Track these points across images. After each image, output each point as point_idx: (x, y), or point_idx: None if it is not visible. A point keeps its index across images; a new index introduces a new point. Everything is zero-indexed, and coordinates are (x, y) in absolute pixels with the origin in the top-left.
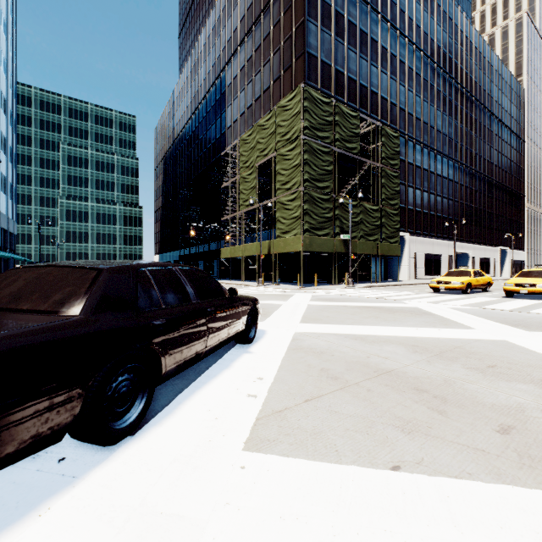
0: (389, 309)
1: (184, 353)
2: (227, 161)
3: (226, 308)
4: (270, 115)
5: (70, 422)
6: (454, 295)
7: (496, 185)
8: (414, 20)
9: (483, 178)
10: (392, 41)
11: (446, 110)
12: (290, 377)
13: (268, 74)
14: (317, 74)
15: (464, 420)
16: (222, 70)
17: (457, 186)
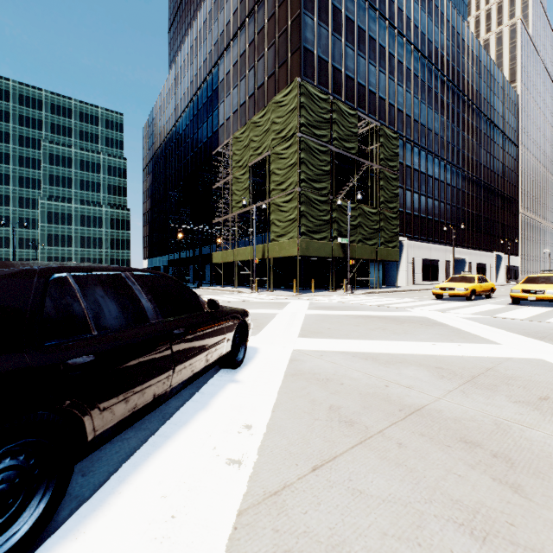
0: (396, 319)
1: (131, 402)
2: (219, 160)
3: (203, 327)
4: (264, 111)
5: None
6: (458, 302)
7: (492, 190)
8: (412, 20)
9: (480, 183)
10: (390, 40)
11: (444, 113)
12: (290, 422)
13: (263, 70)
14: (313, 70)
15: None
16: (214, 66)
17: (454, 191)
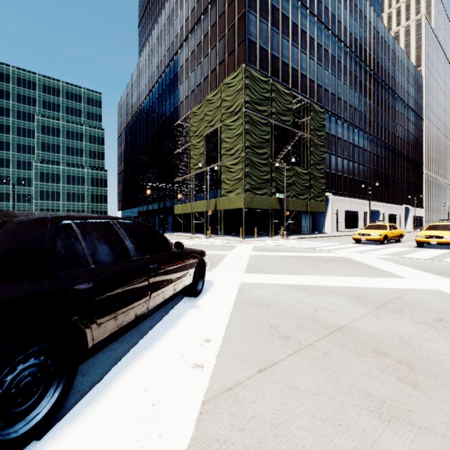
0: (323, 259)
1: (119, 319)
2: (179, 131)
3: (172, 263)
4: (216, 91)
5: None
6: (373, 245)
7: (401, 154)
8: (336, 16)
9: (391, 148)
10: (318, 33)
11: (362, 92)
12: (240, 337)
13: (215, 57)
14: (256, 57)
15: (445, 397)
16: (175, 54)
17: (371, 155)
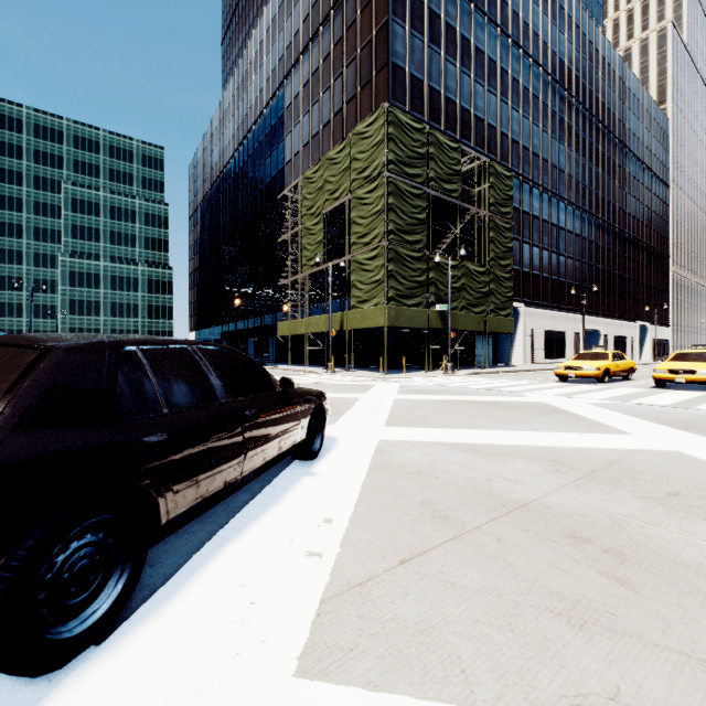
0: (507, 405)
1: (202, 487)
2: (285, 207)
3: (276, 409)
4: (343, 145)
5: None
6: (587, 384)
7: (634, 242)
8: (531, 26)
9: (618, 233)
10: (503, 52)
11: (572, 144)
12: (375, 516)
13: (341, 92)
14: (405, 92)
15: (664, 597)
16: (279, 87)
17: (586, 243)
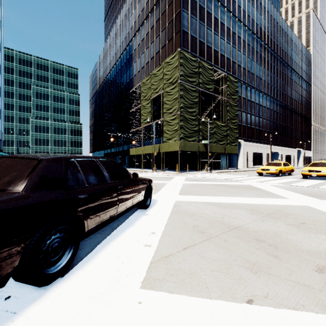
0: (233, 186)
1: (101, 217)
2: (133, 96)
3: (131, 186)
4: (160, 68)
5: (11, 272)
6: (271, 177)
7: (295, 111)
8: (246, 12)
9: (287, 107)
10: (233, 24)
11: (265, 66)
12: (173, 231)
13: (159, 43)
14: (188, 43)
15: (292, 262)
16: (130, 41)
17: (272, 112)
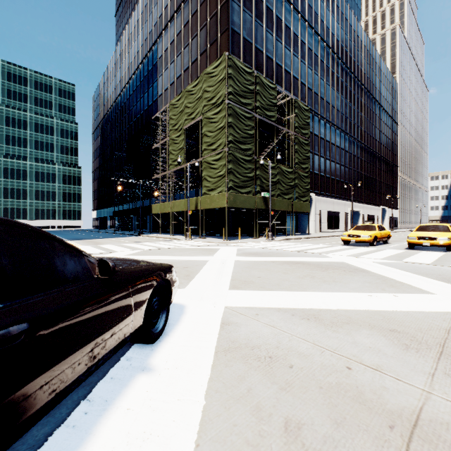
0: (319, 265)
1: None
2: (158, 125)
3: (85, 306)
4: (197, 81)
5: None
6: (364, 247)
7: (379, 157)
8: (319, 15)
9: (370, 151)
10: (302, 30)
11: (343, 93)
12: None
13: (196, 48)
14: (239, 49)
15: None
16: (154, 43)
17: (351, 156)
